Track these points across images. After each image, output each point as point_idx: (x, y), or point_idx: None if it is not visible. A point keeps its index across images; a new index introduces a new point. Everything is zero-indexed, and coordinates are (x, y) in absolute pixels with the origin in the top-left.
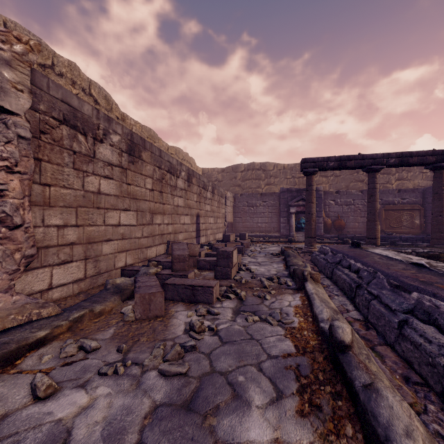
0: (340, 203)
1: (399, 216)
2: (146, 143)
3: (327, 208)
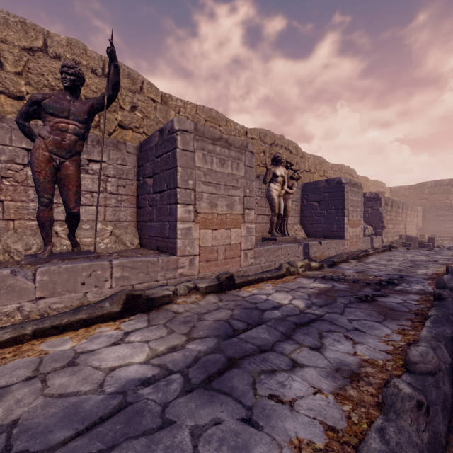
0: None
1: None
2: (393, 200)
3: None
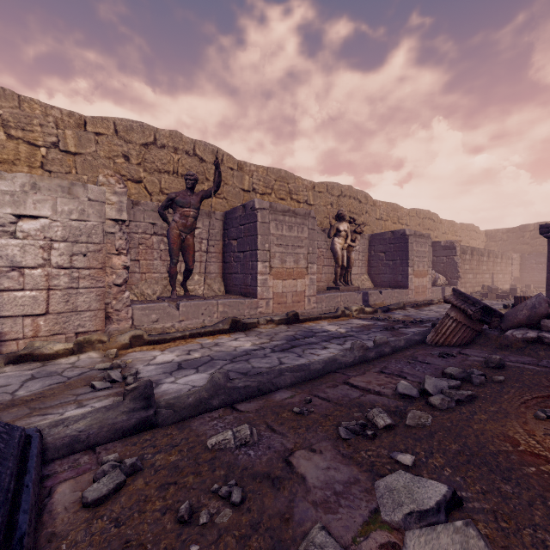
0: None
1: None
2: (474, 248)
3: None
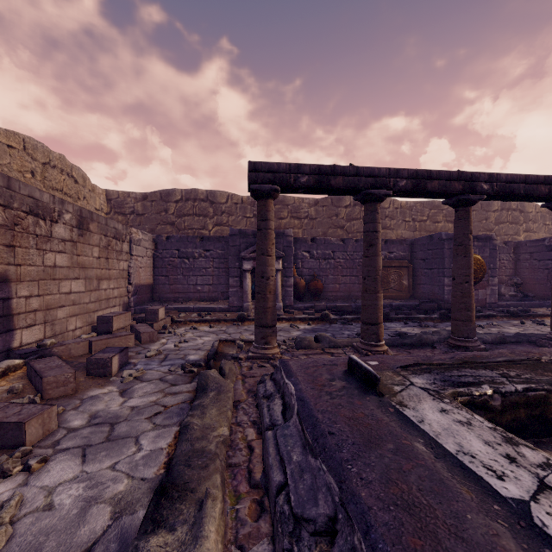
0: (316, 256)
1: (387, 275)
2: None
3: (300, 263)
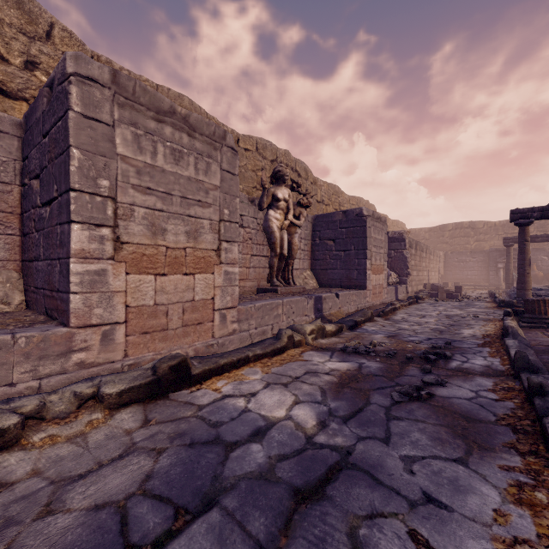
0: None
1: None
2: (417, 242)
3: (540, 263)
